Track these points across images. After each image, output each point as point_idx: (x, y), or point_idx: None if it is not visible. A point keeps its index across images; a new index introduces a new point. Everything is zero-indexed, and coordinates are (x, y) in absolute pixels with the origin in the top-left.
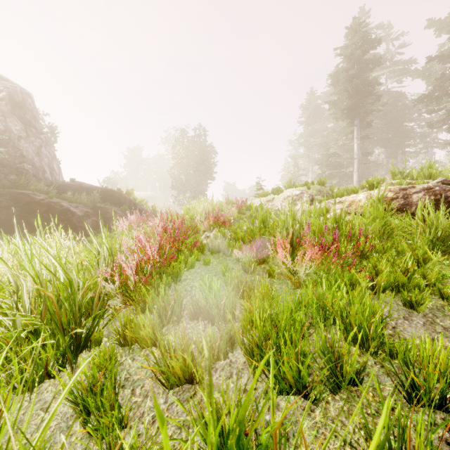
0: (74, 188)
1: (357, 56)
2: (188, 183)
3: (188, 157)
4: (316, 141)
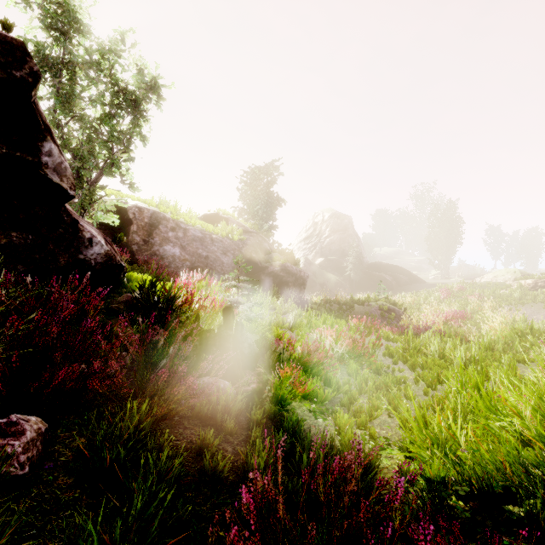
0: (378, 265)
1: None
2: (440, 248)
3: (439, 228)
4: None
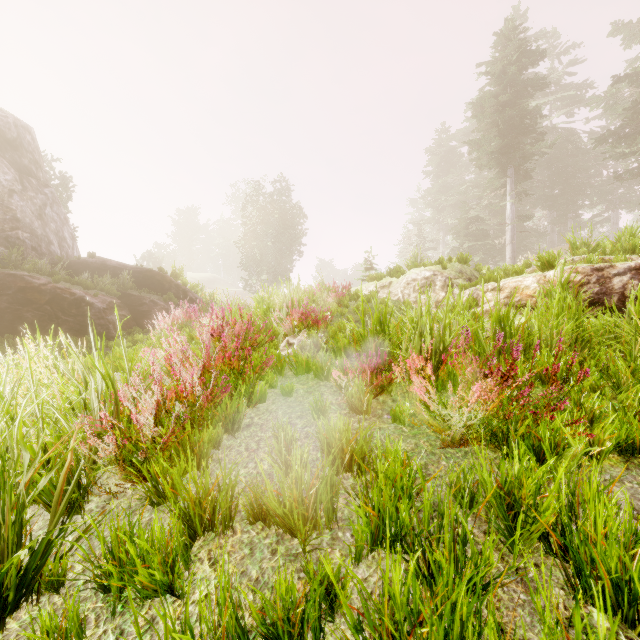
0: (94, 268)
1: (511, 75)
2: (265, 260)
3: (264, 223)
4: (449, 200)
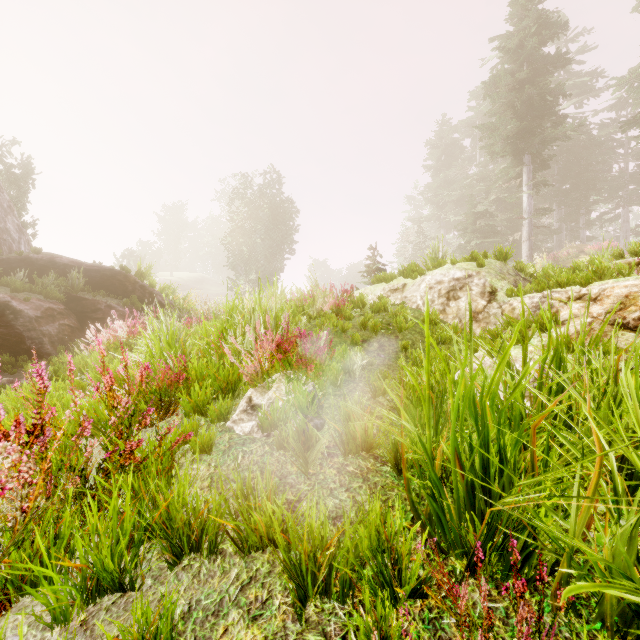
0: (39, 265)
1: (530, 49)
2: (253, 258)
3: (252, 218)
4: (451, 195)
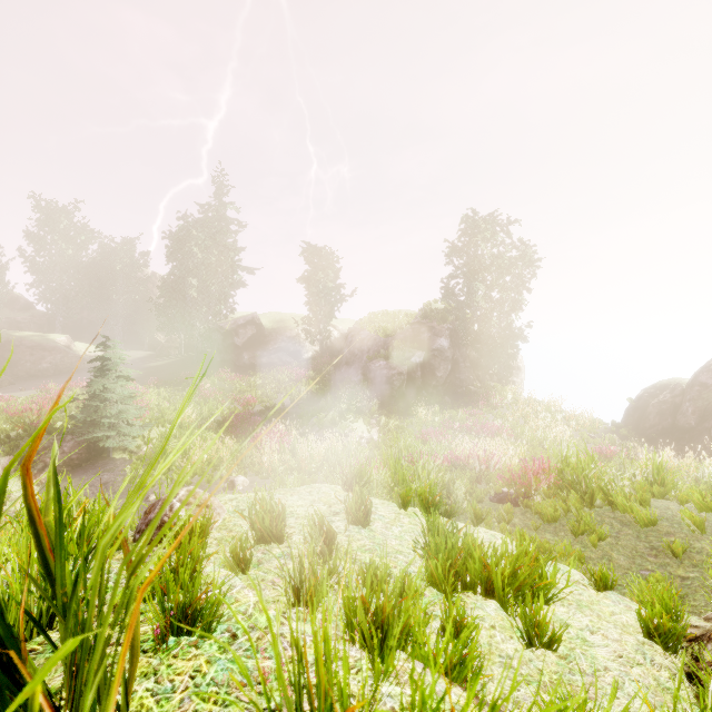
0: None
1: None
2: None
3: None
4: None
